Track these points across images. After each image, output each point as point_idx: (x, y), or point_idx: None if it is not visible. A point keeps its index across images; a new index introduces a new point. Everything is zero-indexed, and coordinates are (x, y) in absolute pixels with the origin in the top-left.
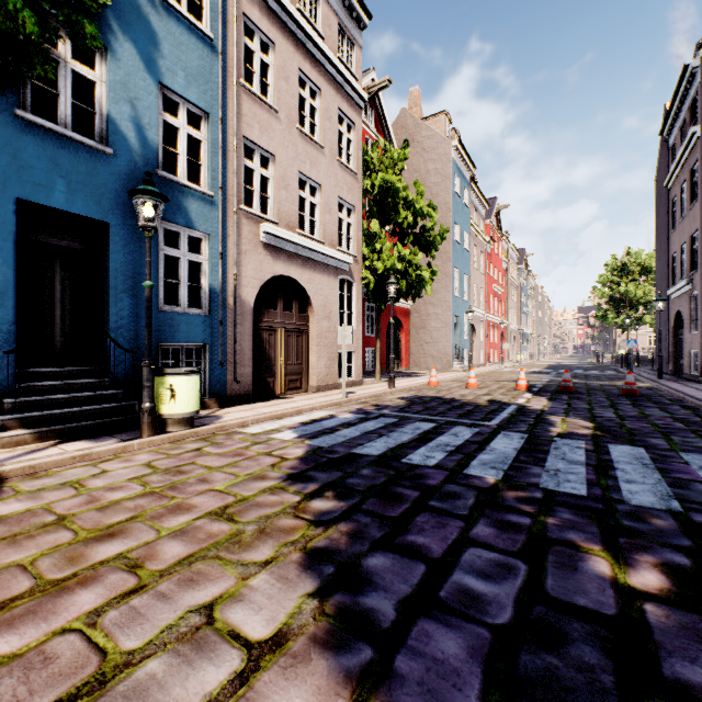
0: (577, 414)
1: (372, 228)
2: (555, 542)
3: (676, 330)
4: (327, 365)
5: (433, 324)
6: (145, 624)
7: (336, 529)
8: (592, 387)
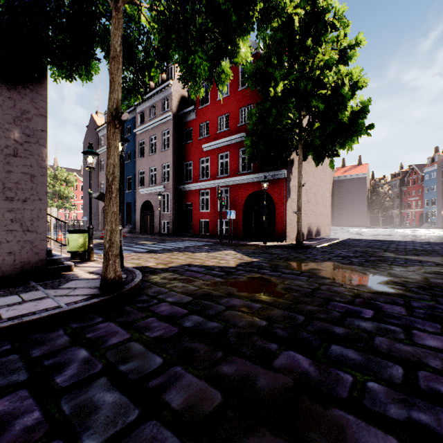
0: (137, 241)
1: None
2: (198, 248)
3: (102, 213)
4: None
5: None
6: (203, 256)
7: (186, 252)
8: None
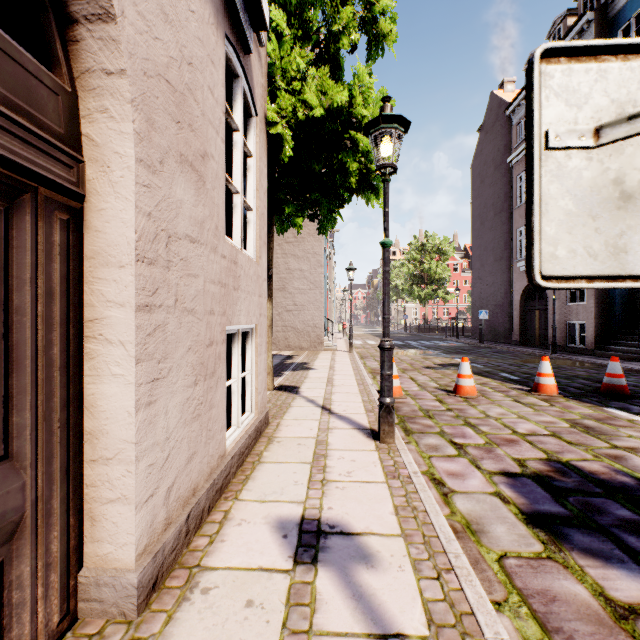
0: None
1: (278, 16)
2: None
3: (522, 302)
4: (191, 407)
5: (297, 284)
6: None
7: None
8: (572, 375)
